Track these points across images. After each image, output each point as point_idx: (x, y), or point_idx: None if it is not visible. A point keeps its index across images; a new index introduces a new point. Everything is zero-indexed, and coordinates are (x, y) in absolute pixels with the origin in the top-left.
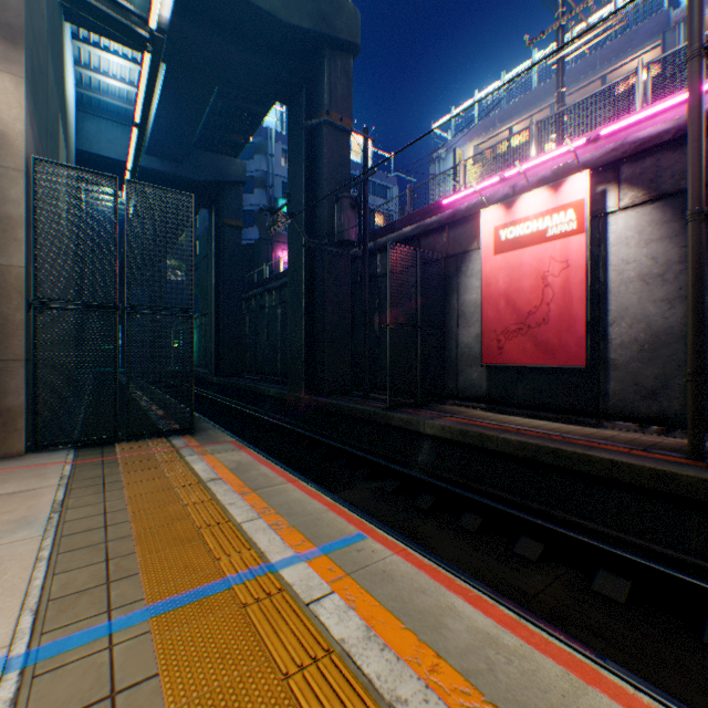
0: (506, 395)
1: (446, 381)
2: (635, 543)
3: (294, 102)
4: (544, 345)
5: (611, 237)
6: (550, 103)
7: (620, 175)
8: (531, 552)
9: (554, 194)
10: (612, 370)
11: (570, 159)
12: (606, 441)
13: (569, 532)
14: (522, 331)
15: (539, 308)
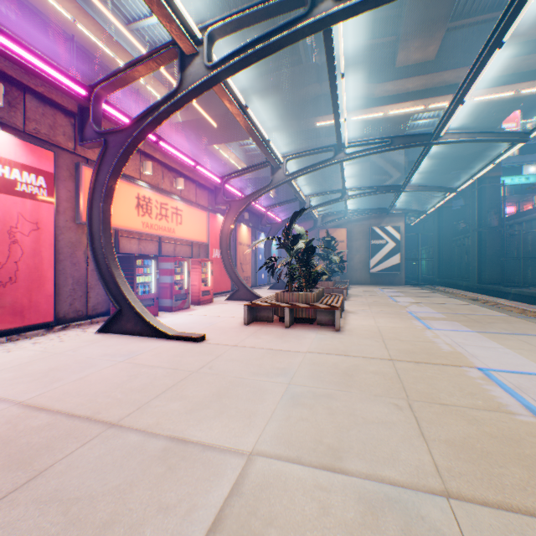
0: None
1: None
2: None
3: (471, 169)
4: None
5: None
6: None
7: None
8: None
9: None
10: None
11: None
12: None
13: None
14: None
15: None
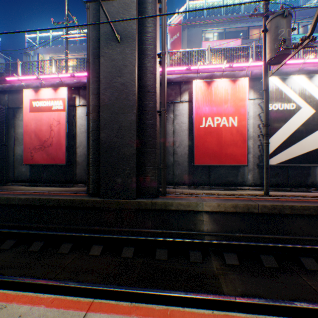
0: (39, 178)
1: (8, 173)
2: (60, 227)
3: None
4: (52, 155)
5: (78, 115)
6: (85, 54)
7: (80, 93)
8: (9, 245)
9: (56, 92)
10: (78, 165)
11: (66, 80)
12: (66, 192)
13: (29, 231)
14: (43, 149)
15: (50, 139)
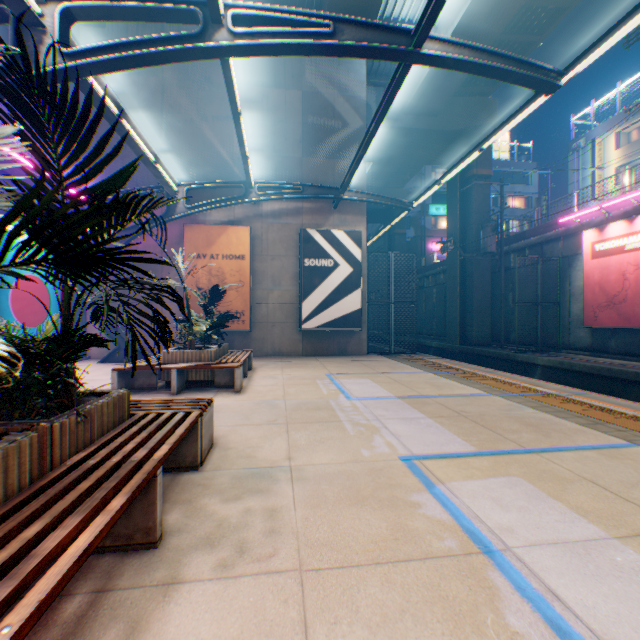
0: (602, 346)
1: (560, 337)
2: None
3: (450, 164)
4: (622, 315)
5: None
6: None
7: None
8: None
9: (629, 224)
10: None
11: None
12: None
13: None
14: (608, 306)
15: (619, 292)
